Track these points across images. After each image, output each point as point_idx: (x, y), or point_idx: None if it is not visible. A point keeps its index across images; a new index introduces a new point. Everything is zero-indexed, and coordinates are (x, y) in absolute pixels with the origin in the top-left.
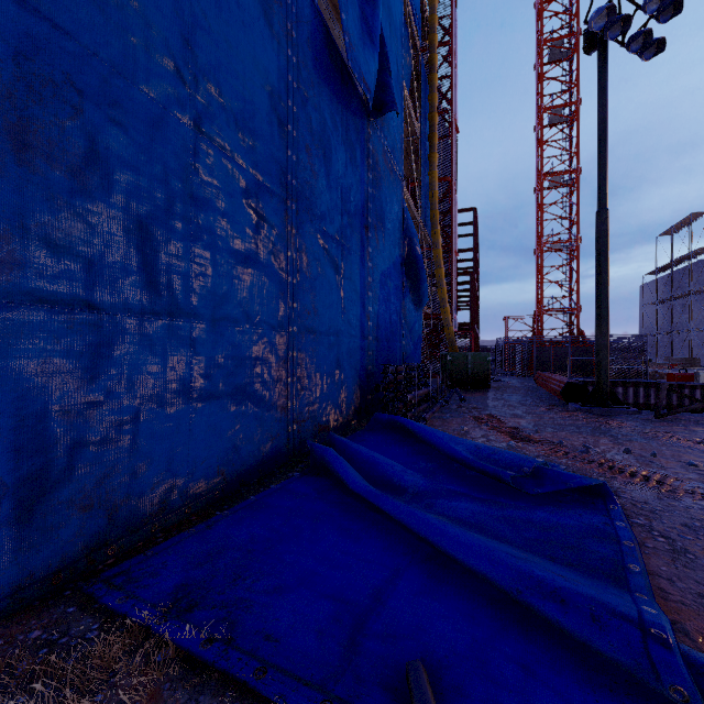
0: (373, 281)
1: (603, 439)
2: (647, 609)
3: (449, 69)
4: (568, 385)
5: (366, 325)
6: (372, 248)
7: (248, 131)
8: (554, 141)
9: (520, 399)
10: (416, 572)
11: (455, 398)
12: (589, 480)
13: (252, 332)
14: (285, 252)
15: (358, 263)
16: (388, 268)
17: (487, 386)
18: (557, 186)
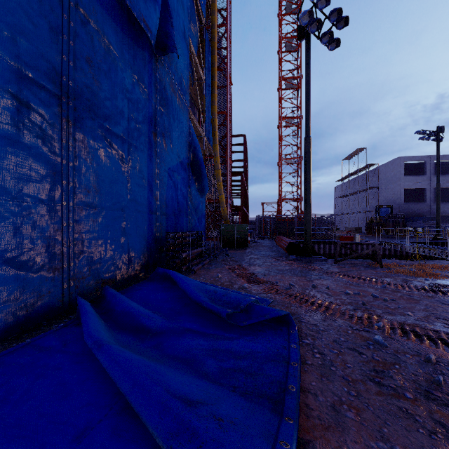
0: (161, 172)
1: (302, 278)
2: (281, 446)
3: (225, 42)
4: (290, 244)
5: (154, 203)
6: (160, 149)
7: (4, 23)
8: (289, 98)
9: (263, 254)
10: (103, 428)
11: (224, 254)
12: (280, 312)
13: (11, 204)
14: (59, 139)
15: (145, 158)
16: (176, 165)
17: (246, 245)
18: (290, 125)
